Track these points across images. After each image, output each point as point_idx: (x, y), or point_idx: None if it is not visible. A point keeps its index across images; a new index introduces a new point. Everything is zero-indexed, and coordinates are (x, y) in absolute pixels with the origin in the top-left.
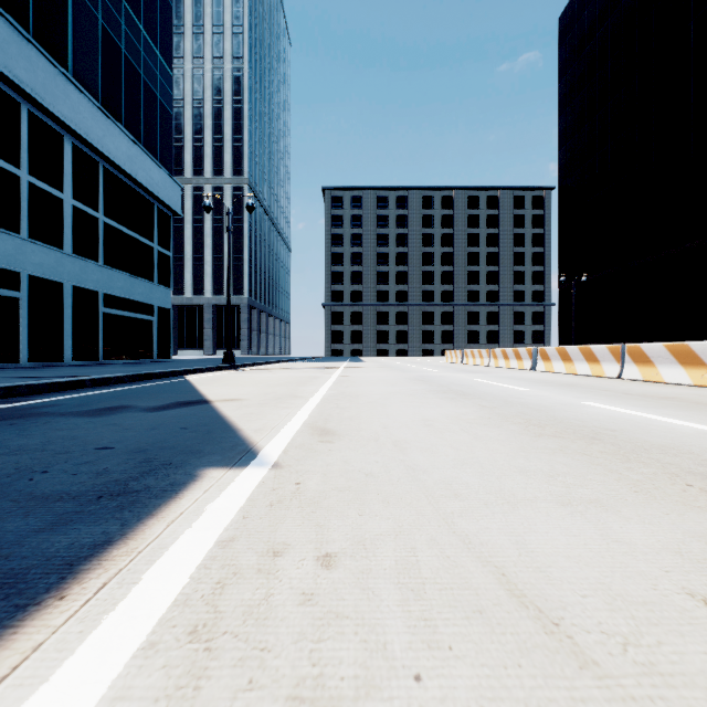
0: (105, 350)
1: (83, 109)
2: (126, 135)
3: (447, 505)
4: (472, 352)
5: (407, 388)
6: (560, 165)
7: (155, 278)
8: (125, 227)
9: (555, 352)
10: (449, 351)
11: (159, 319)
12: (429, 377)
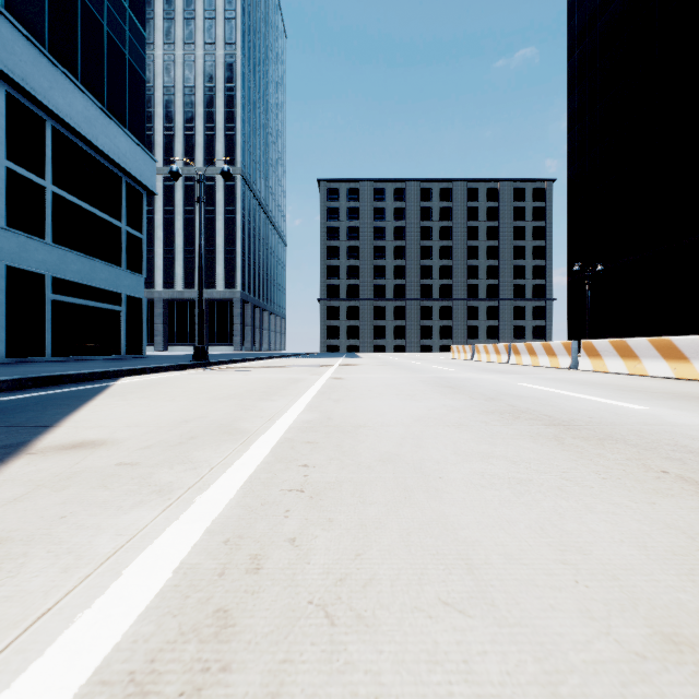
0: (55, 345)
1: (19, 51)
2: (82, 91)
3: None
4: (485, 348)
5: (438, 404)
6: (568, 149)
7: (122, 263)
8: (82, 200)
9: (608, 347)
10: (455, 347)
11: (128, 310)
12: (453, 380)
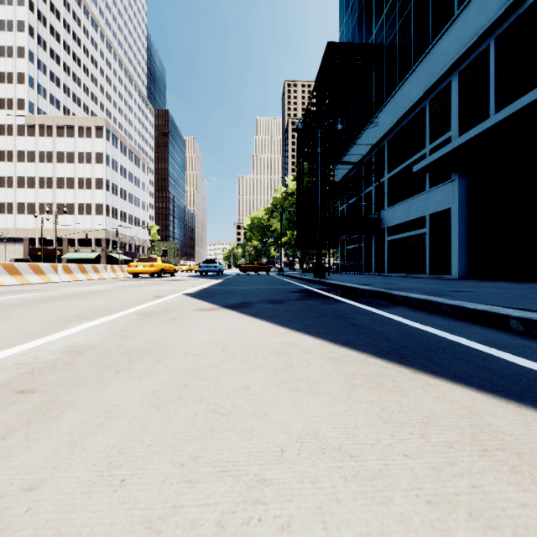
0: None
1: None
2: None
3: (153, 291)
4: None
5: None
6: None
7: None
8: None
9: None
10: None
11: None
12: None
